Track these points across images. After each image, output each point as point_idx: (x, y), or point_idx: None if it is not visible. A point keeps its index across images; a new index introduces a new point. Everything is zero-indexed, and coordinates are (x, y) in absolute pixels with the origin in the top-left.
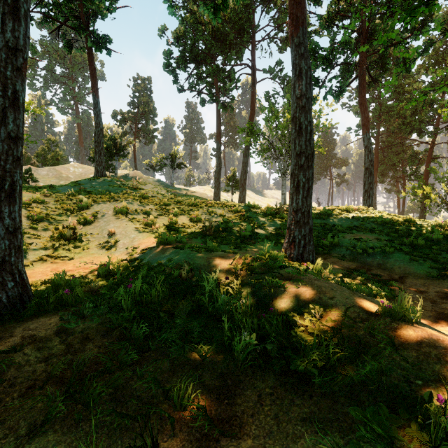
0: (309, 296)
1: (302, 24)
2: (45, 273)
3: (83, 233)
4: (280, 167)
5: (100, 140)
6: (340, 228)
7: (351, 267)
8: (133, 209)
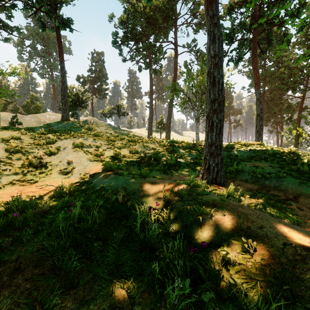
0: (237, 224)
1: (215, 1)
2: (12, 194)
3: (48, 162)
4: (195, 114)
5: (65, 94)
6: (242, 158)
7: (253, 188)
8: (87, 144)
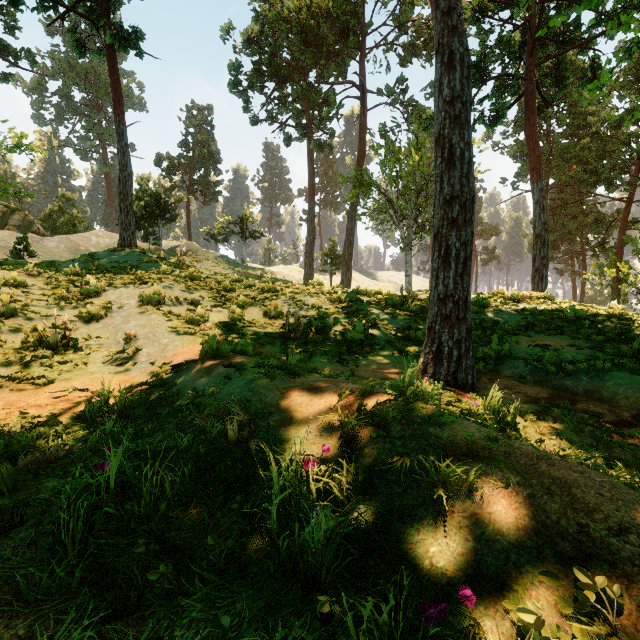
0: (547, 518)
1: None
2: None
3: (83, 336)
4: (403, 236)
5: (127, 190)
6: (508, 328)
7: (540, 396)
8: (171, 297)
